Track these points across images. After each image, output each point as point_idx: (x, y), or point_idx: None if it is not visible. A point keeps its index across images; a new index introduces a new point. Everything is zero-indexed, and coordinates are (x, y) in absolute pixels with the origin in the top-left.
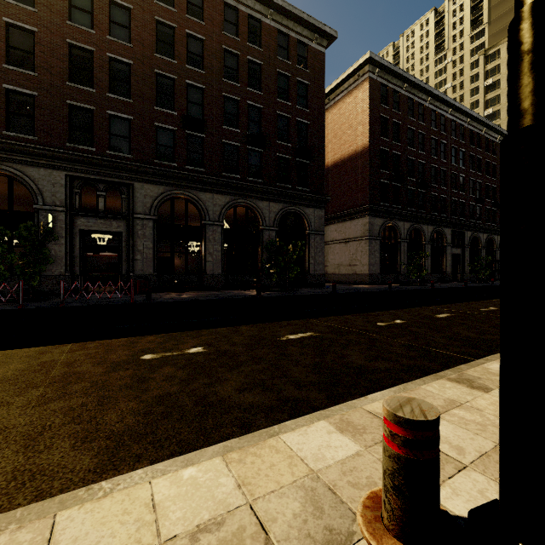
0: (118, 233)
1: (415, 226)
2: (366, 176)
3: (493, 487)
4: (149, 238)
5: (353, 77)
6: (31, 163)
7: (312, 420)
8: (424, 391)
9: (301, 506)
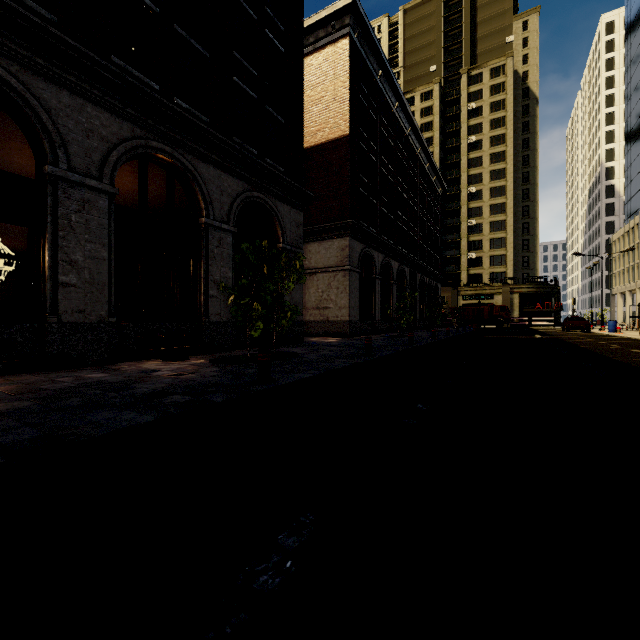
0: None
1: (386, 259)
2: (346, 178)
3: None
4: None
5: (325, 29)
6: None
7: None
8: None
9: None
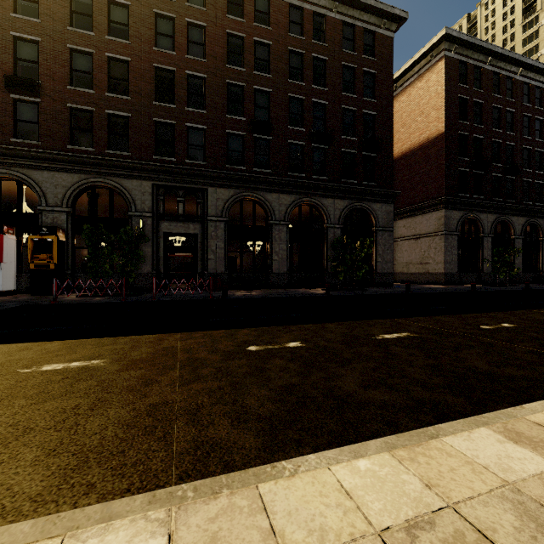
0: (195, 235)
1: (501, 218)
2: (441, 165)
3: None
4: (221, 239)
5: (425, 59)
6: (126, 176)
7: (470, 425)
8: None
9: (517, 519)
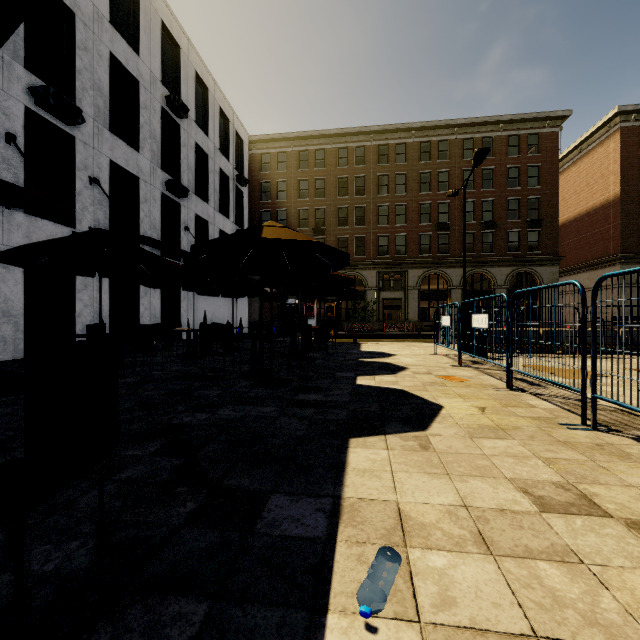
0: (400, 299)
1: None
2: (617, 225)
3: None
4: (416, 300)
5: (604, 128)
6: (363, 269)
7: None
8: None
9: None
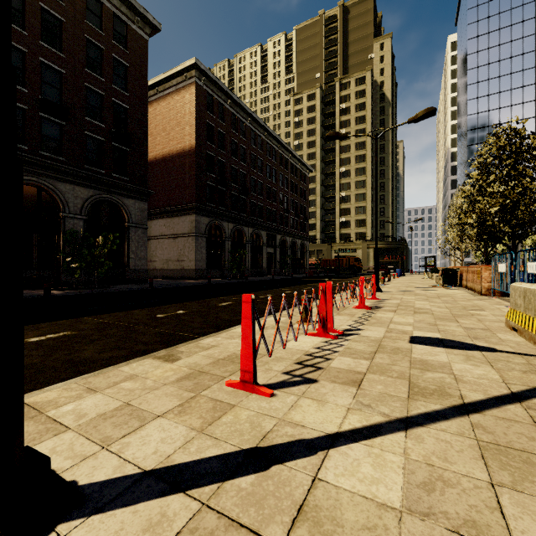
0: None
1: (237, 227)
2: (193, 176)
3: (72, 440)
4: None
5: (181, 77)
6: None
7: None
8: (116, 372)
9: None
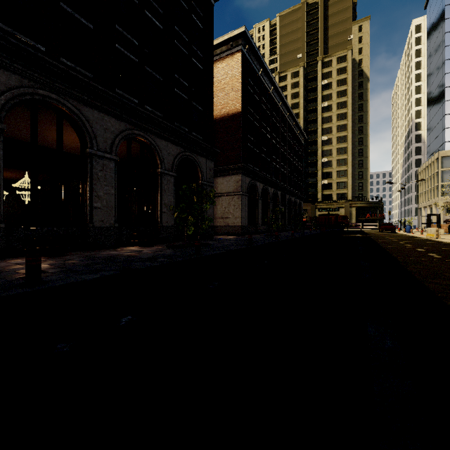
0: None
1: (265, 187)
2: (239, 138)
3: None
4: None
5: (226, 46)
6: None
7: None
8: None
9: None
